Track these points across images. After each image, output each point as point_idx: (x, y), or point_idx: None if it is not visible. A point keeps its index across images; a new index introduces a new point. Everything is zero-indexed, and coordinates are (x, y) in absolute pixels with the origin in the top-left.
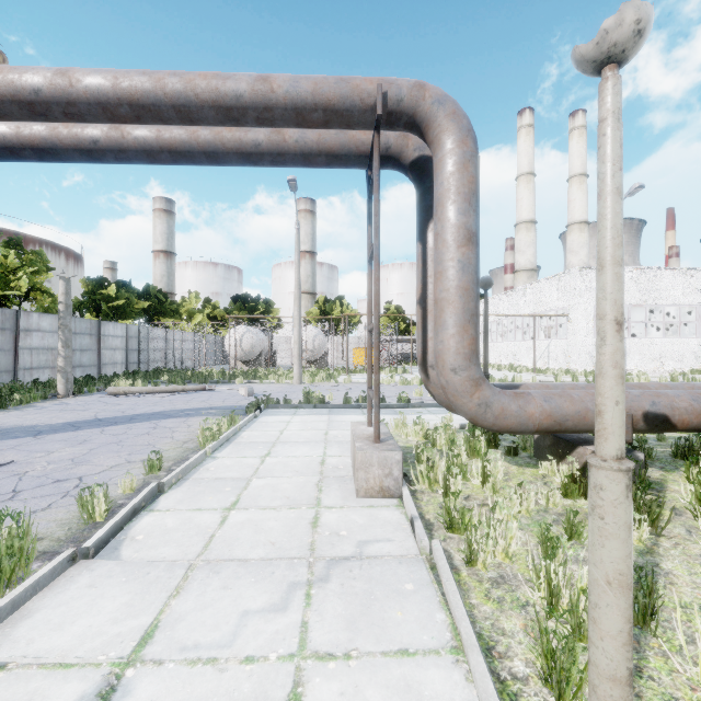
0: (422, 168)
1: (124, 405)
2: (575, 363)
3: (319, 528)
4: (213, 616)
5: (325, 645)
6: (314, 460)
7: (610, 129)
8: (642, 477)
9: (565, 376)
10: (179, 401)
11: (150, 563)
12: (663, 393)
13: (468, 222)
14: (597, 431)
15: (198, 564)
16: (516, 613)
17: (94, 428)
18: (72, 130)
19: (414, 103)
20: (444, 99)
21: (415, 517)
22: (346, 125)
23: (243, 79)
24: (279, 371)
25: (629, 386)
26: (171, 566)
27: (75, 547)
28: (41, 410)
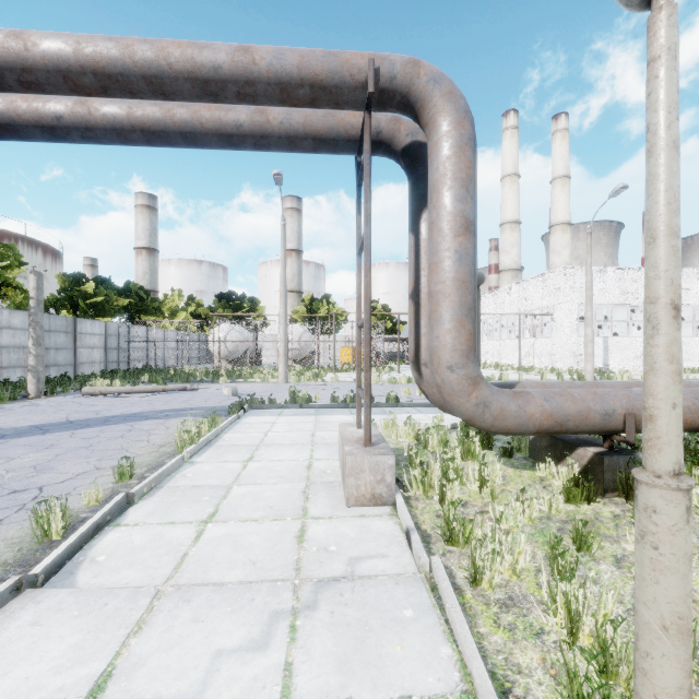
0: (414, 154)
1: (99, 406)
2: (559, 361)
3: (305, 543)
4: (179, 658)
5: (313, 694)
6: (301, 464)
7: (665, 69)
8: None
9: (550, 374)
10: (158, 401)
11: (109, 591)
12: None
13: (465, 210)
14: (647, 439)
15: (166, 591)
16: (531, 644)
17: (64, 431)
18: (32, 105)
19: (408, 81)
20: (440, 77)
21: (411, 529)
22: (335, 104)
23: (222, 49)
24: (265, 370)
25: (626, 384)
26: (134, 595)
27: (23, 572)
28: (7, 412)
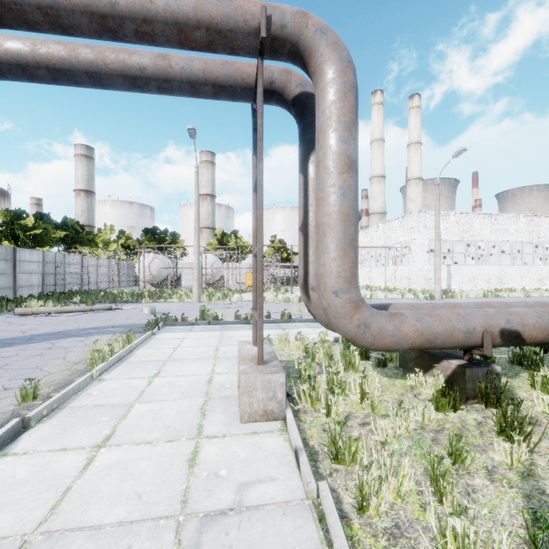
0: (303, 103)
1: (28, 325)
2: (415, 284)
3: (196, 467)
4: None
5: None
6: (202, 379)
7: None
8: (502, 389)
9: (408, 294)
10: (84, 320)
11: None
12: (514, 312)
13: (348, 150)
14: None
15: (34, 541)
16: None
17: None
18: None
19: (297, 30)
20: (326, 28)
21: (300, 449)
22: (230, 48)
23: None
24: (182, 292)
25: (478, 304)
26: None
27: None
28: None
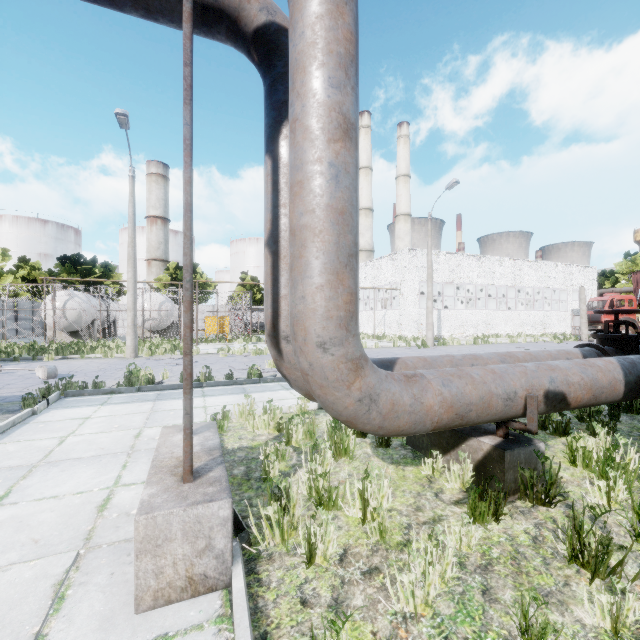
0: (271, 42)
1: None
2: (406, 330)
3: None
4: None
5: None
6: (90, 501)
7: None
8: (553, 478)
9: (399, 341)
10: None
11: None
12: (555, 366)
13: (344, 103)
14: None
15: None
16: None
17: None
18: None
19: None
20: None
21: None
22: None
23: None
24: (113, 343)
25: (500, 355)
26: None
27: None
28: None
